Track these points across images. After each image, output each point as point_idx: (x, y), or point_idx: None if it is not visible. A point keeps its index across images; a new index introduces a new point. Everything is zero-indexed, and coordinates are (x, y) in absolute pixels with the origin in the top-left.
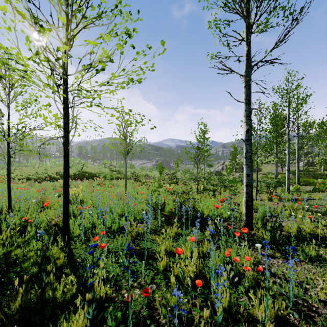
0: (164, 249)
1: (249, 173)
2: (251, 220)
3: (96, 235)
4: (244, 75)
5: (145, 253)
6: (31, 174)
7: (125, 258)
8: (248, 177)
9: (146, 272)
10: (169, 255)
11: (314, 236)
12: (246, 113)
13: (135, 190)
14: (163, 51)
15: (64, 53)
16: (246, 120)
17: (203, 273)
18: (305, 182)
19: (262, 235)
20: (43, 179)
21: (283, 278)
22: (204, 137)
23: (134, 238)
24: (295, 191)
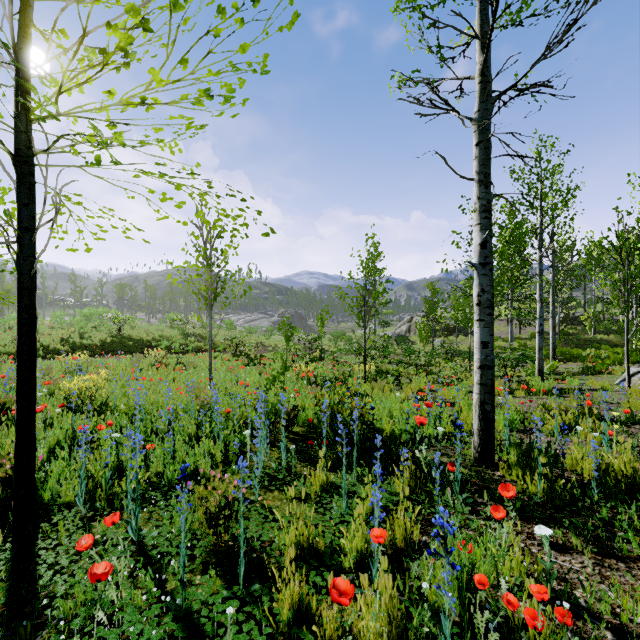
0: (295, 543)
1: (486, 339)
2: (491, 446)
3: (122, 499)
4: (477, 119)
5: (240, 564)
6: (3, 344)
7: (181, 587)
8: (484, 349)
9: (239, 636)
10: (308, 559)
11: (637, 483)
12: (480, 204)
13: (232, 377)
14: (292, 22)
15: (20, 15)
16: (479, 220)
17: (409, 639)
18: (564, 356)
19: (525, 486)
20: None
21: (616, 624)
22: (375, 268)
23: (212, 516)
24: (551, 374)
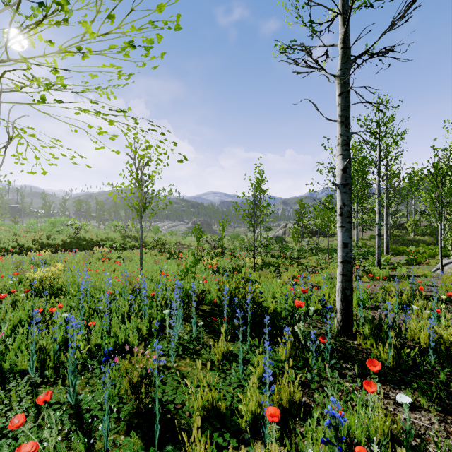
0: (201, 406)
1: (347, 241)
2: (350, 321)
3: (67, 366)
4: (339, 76)
5: (156, 430)
6: None
7: None
8: (345, 248)
9: None
10: (212, 420)
11: None
12: (342, 140)
13: (157, 268)
14: None
15: None
16: (341, 152)
17: None
18: (394, 251)
19: (379, 353)
20: (8, 251)
21: None
22: (260, 189)
23: (135, 385)
24: (386, 265)
